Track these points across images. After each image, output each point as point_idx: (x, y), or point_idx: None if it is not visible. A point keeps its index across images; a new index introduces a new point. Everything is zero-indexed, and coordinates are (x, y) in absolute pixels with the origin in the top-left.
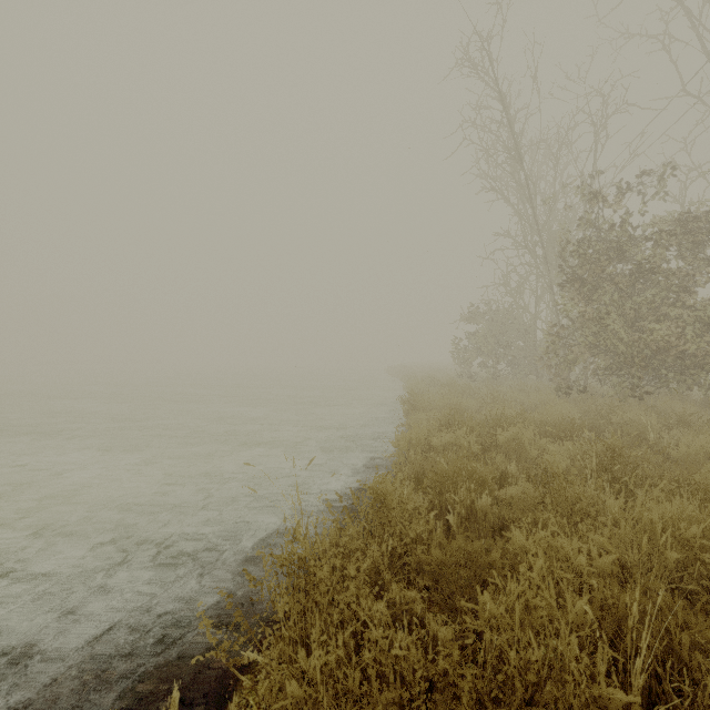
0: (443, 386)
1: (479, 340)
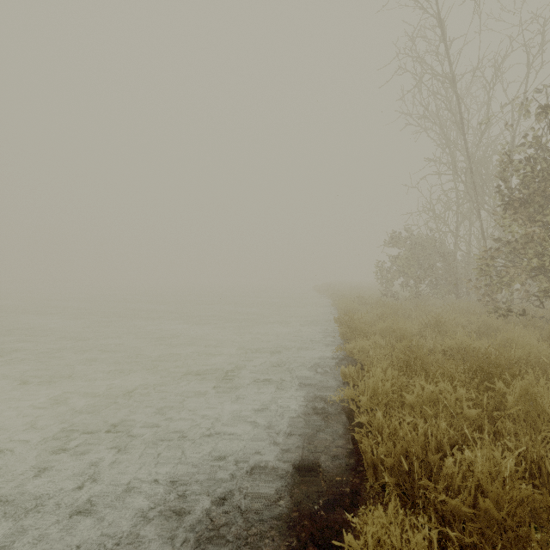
0: (375, 306)
1: (403, 262)
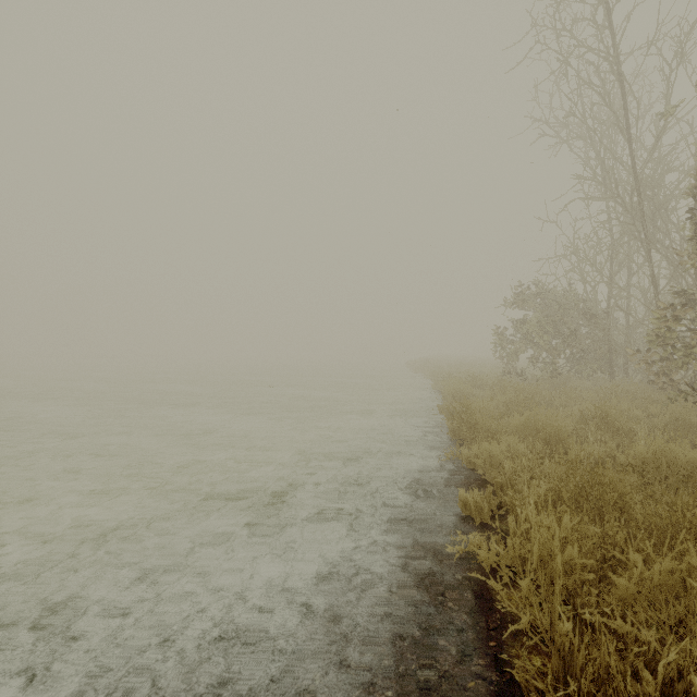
0: (500, 390)
1: (534, 327)
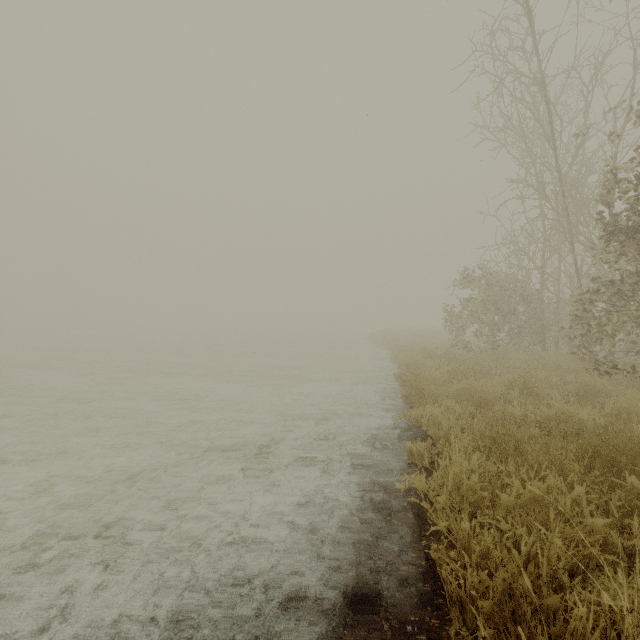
0: (446, 361)
1: (477, 306)
